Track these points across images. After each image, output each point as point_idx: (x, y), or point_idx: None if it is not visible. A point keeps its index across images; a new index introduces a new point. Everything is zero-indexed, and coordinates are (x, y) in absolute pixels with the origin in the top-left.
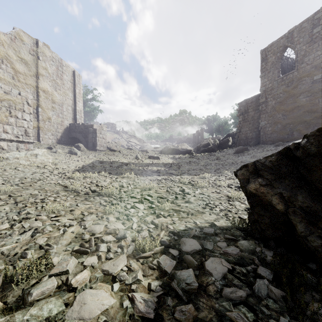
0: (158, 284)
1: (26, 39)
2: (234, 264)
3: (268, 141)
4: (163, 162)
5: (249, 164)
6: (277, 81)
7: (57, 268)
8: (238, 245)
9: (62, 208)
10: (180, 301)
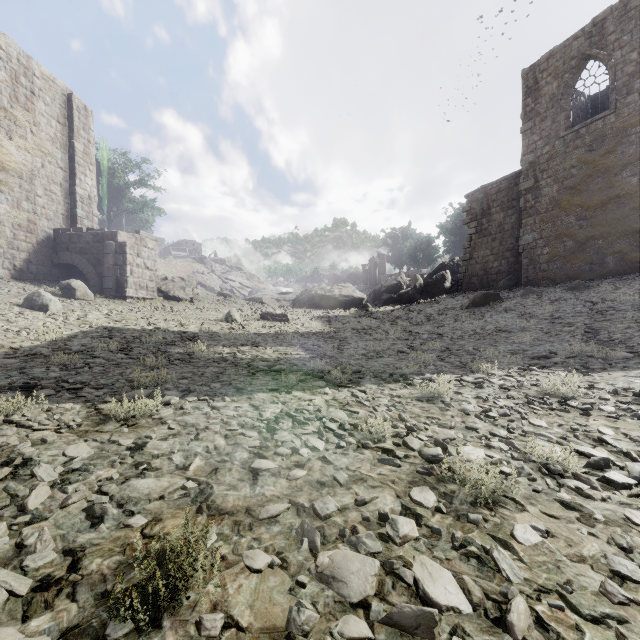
0: None
1: None
2: None
3: (541, 278)
4: (296, 330)
5: None
6: (565, 138)
7: None
8: None
9: None
10: None
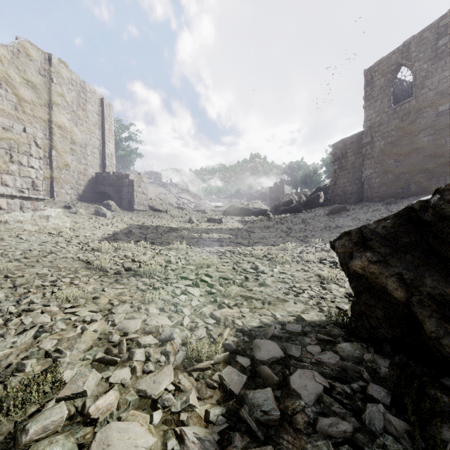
0: (221, 412)
1: (35, 54)
2: (333, 379)
3: (375, 197)
4: (227, 227)
5: (353, 231)
6: (388, 113)
7: (69, 388)
8: (338, 350)
9: (82, 294)
10: (253, 439)
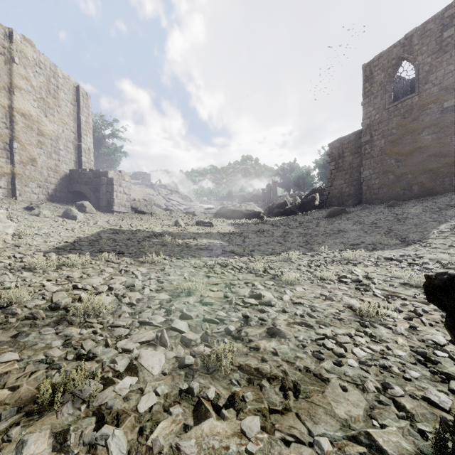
0: None
1: None
2: None
3: (374, 199)
4: (218, 231)
5: None
6: (389, 110)
7: None
8: None
9: None
10: None
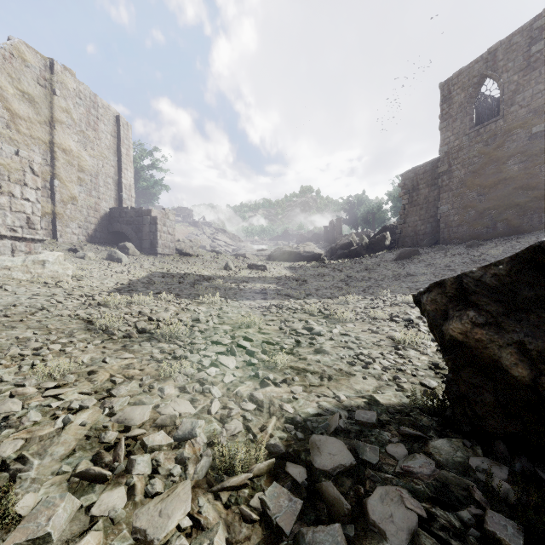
0: None
1: (32, 59)
2: (430, 502)
3: (453, 238)
4: (273, 275)
5: (448, 280)
6: (469, 135)
7: (24, 530)
8: (431, 452)
9: (74, 367)
10: None
